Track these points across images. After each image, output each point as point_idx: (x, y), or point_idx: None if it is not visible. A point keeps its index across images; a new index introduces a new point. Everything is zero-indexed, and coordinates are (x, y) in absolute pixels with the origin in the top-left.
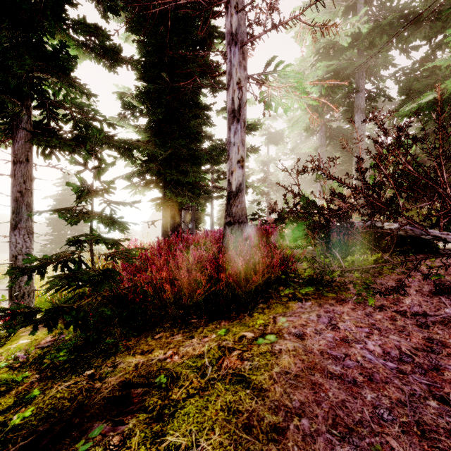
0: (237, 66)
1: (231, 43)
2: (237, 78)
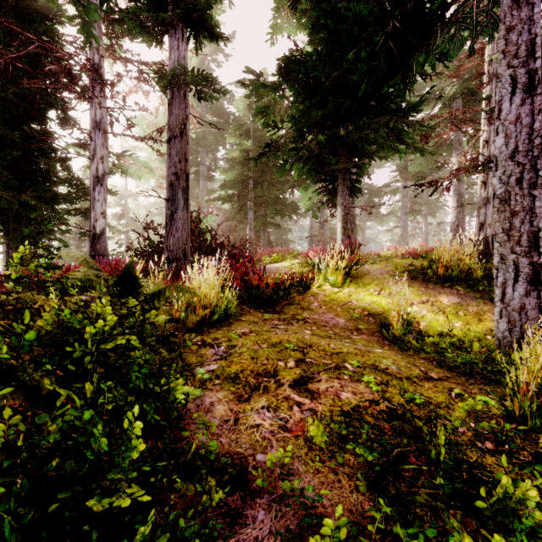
0: (101, 146)
1: (96, 128)
2: (101, 155)
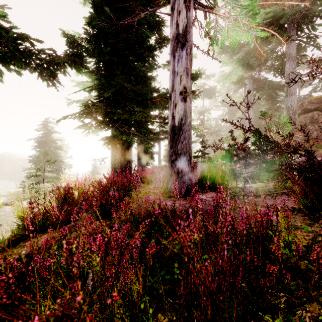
0: None
1: None
2: None
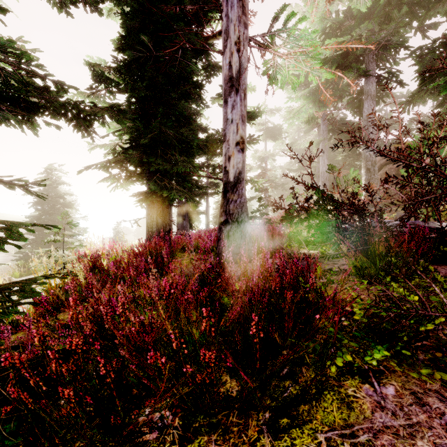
0: (235, 22)
1: None
2: (235, 37)
